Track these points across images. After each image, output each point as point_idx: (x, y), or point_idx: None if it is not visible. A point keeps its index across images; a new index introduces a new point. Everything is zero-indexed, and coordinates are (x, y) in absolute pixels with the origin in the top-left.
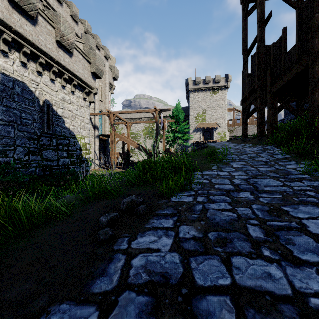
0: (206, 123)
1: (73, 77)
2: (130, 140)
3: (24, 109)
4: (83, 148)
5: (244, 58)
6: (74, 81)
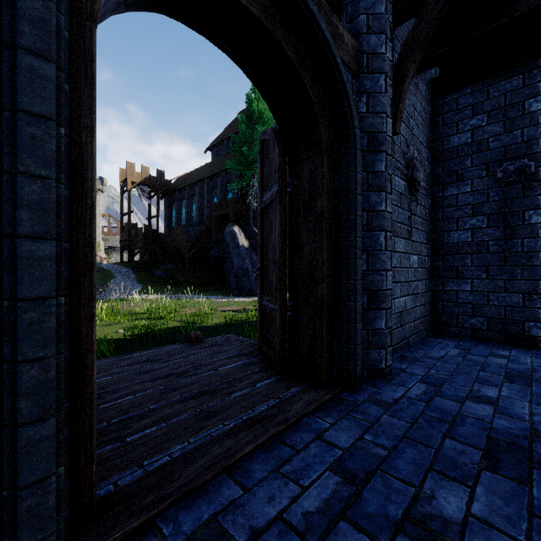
0: None
1: None
2: None
3: None
4: None
5: (122, 217)
6: None
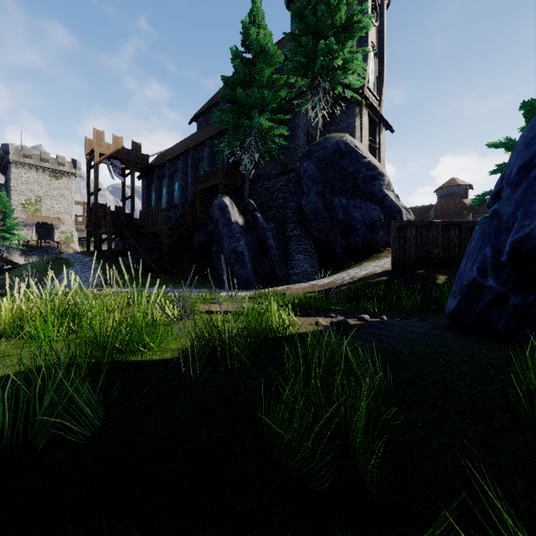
0: (42, 216)
1: None
2: None
3: None
4: None
5: (88, 197)
6: None
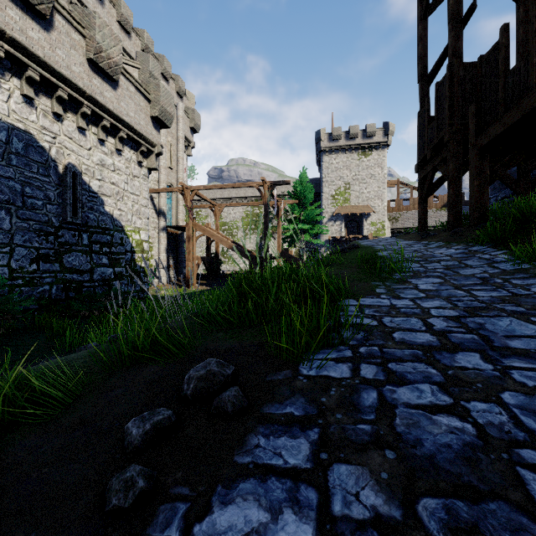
0: (351, 206)
1: (118, 125)
2: (220, 235)
3: (29, 181)
4: (138, 249)
5: (422, 88)
6: (120, 133)
